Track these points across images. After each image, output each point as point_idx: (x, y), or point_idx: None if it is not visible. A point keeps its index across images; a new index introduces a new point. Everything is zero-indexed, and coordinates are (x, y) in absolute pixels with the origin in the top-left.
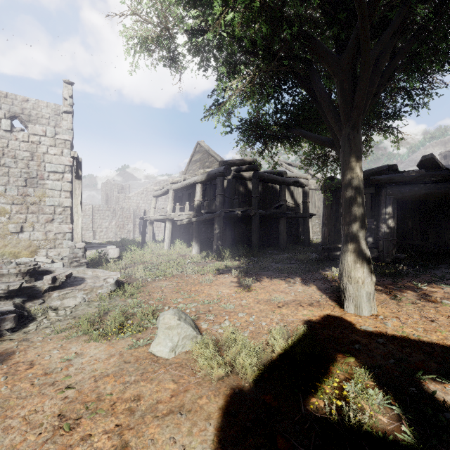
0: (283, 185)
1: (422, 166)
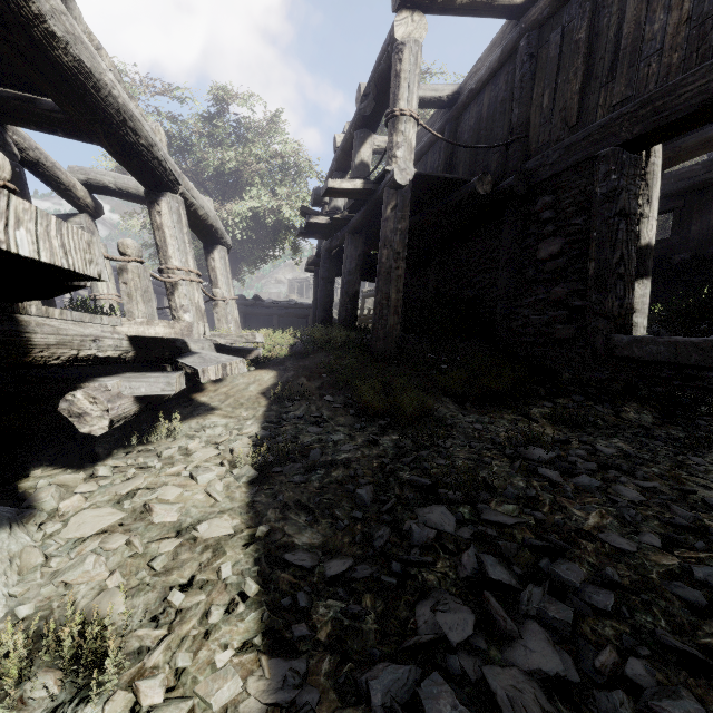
0: (161, 295)
1: (255, 299)
